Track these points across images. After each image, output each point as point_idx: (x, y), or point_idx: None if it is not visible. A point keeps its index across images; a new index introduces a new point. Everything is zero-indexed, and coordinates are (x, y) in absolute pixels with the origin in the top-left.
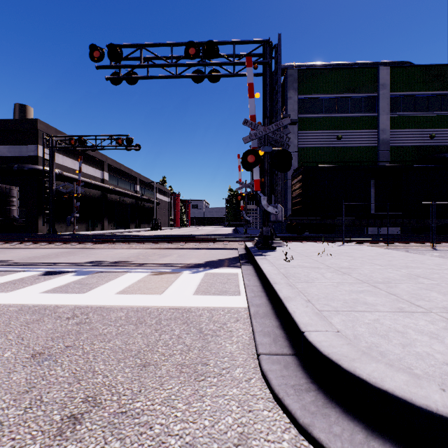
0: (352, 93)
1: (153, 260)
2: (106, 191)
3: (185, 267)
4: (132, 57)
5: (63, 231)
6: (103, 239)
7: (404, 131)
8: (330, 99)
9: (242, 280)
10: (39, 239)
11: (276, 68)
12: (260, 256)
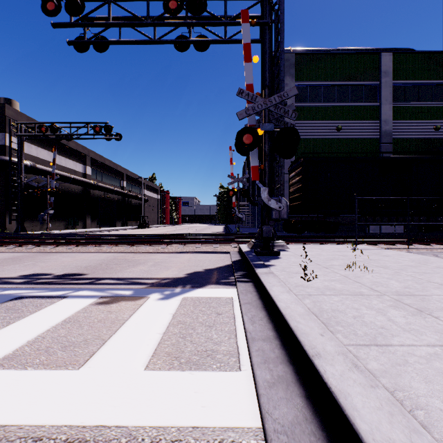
0: (352, 81)
1: (116, 272)
2: (87, 186)
3: (155, 286)
4: (100, 17)
5: (37, 229)
6: (72, 239)
7: (408, 122)
8: (329, 86)
9: (240, 316)
10: None
11: (277, 32)
12: (262, 268)
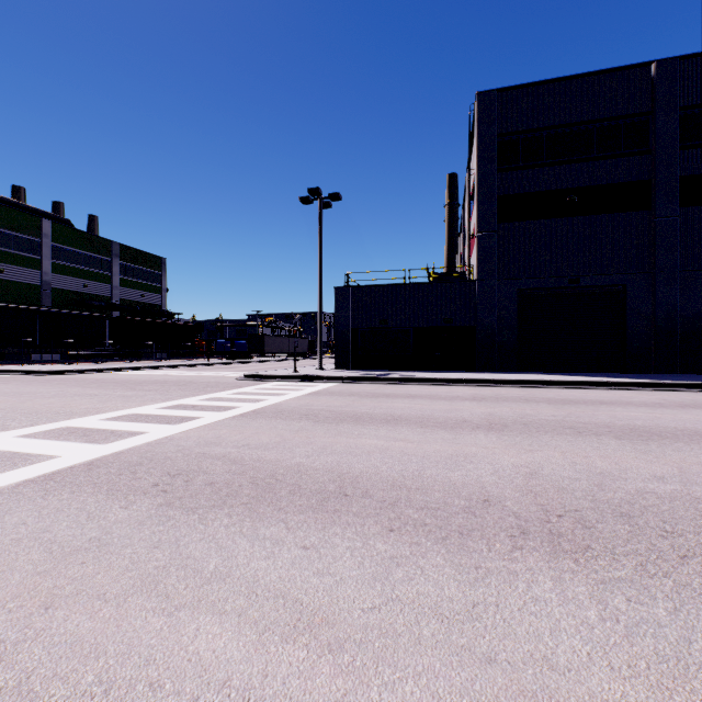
0: (16, 232)
1: None
2: None
3: None
4: None
5: None
6: None
7: (65, 277)
8: None
9: None
10: None
11: None
12: None
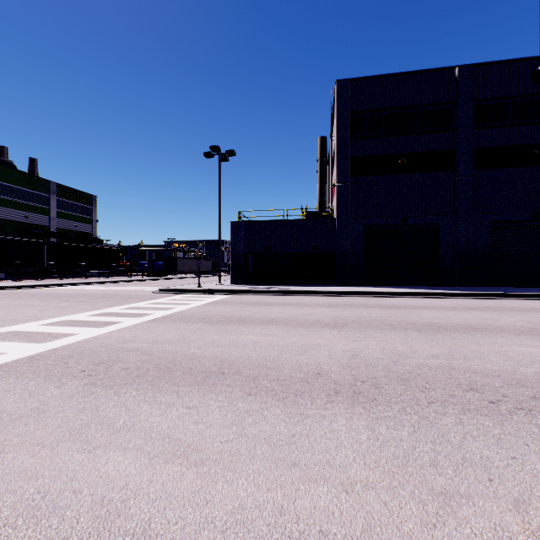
0: None
1: None
2: None
3: None
4: None
5: None
6: None
7: (9, 209)
8: None
9: None
10: None
11: None
12: None
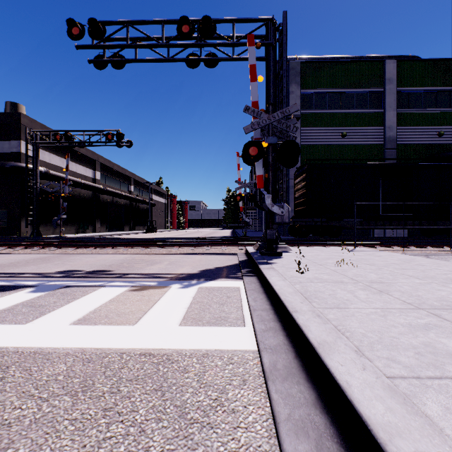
0: (357, 88)
1: (138, 269)
2: (97, 191)
3: (174, 279)
4: (118, 38)
5: (50, 233)
6: (89, 242)
7: (412, 128)
8: (334, 94)
9: (245, 298)
10: (17, 242)
11: (281, 51)
12: (265, 265)
